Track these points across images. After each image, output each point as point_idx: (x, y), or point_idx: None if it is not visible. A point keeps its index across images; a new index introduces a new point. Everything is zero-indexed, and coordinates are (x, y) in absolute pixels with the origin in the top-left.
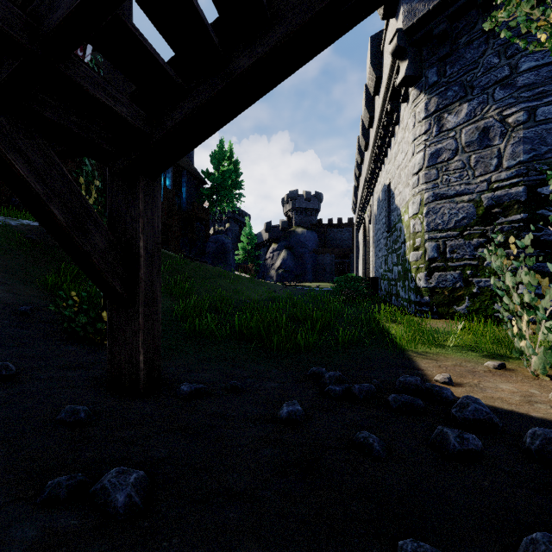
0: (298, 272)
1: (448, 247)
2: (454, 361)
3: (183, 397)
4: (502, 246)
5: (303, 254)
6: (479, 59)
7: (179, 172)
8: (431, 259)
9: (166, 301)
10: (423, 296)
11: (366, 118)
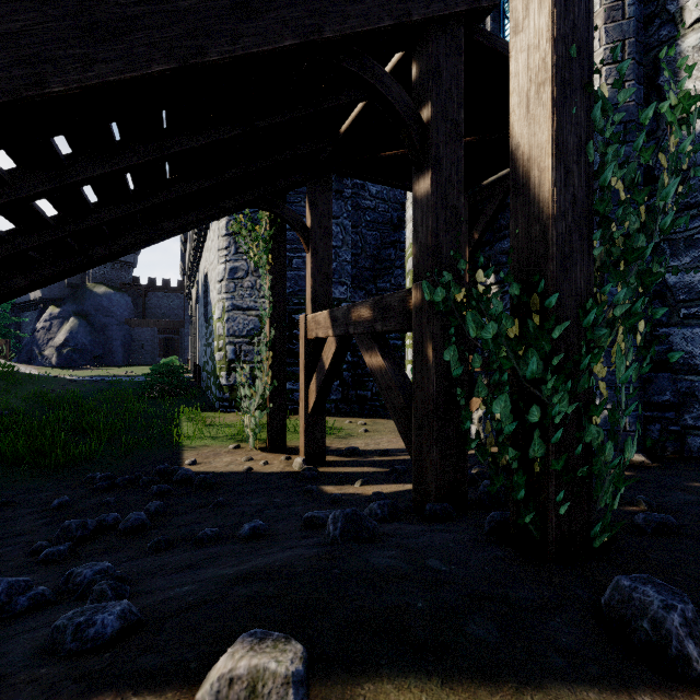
0: (99, 351)
1: (242, 352)
2: (212, 449)
3: None
4: None
5: (107, 325)
6: None
7: None
8: (231, 360)
9: None
10: (224, 392)
11: None
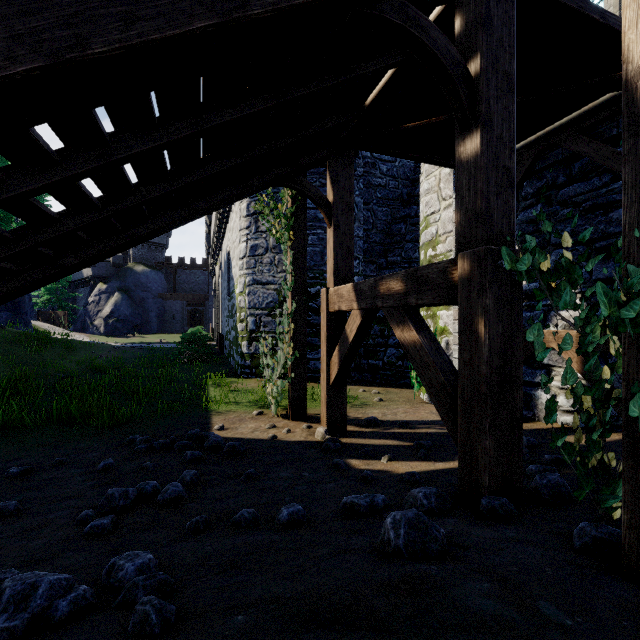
0: (138, 321)
1: (262, 323)
2: (237, 414)
3: (14, 477)
4: None
5: (144, 298)
6: (280, 188)
7: None
8: (252, 330)
9: None
10: (246, 360)
11: None
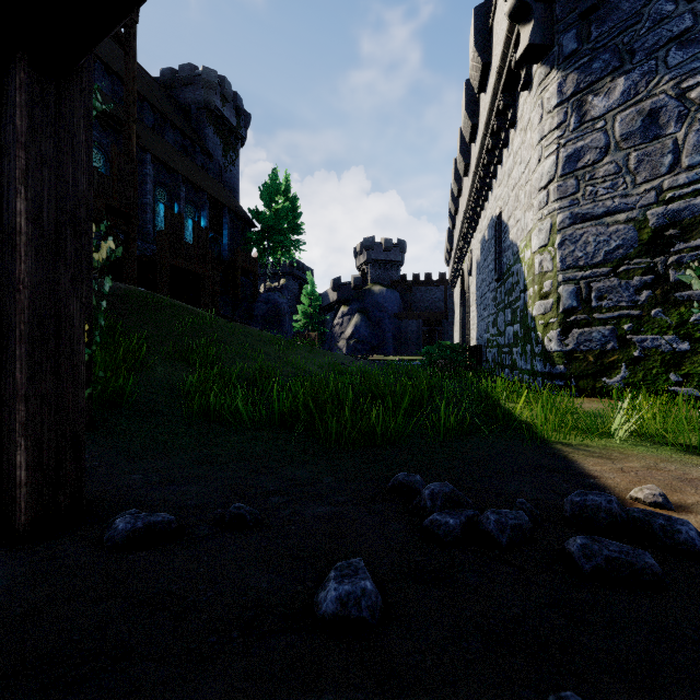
0: (375, 342)
1: (593, 292)
2: (643, 461)
3: (112, 544)
4: (680, 285)
5: (381, 319)
6: (644, 9)
7: (219, 210)
8: (568, 309)
9: (180, 371)
10: (554, 364)
11: (467, 128)
